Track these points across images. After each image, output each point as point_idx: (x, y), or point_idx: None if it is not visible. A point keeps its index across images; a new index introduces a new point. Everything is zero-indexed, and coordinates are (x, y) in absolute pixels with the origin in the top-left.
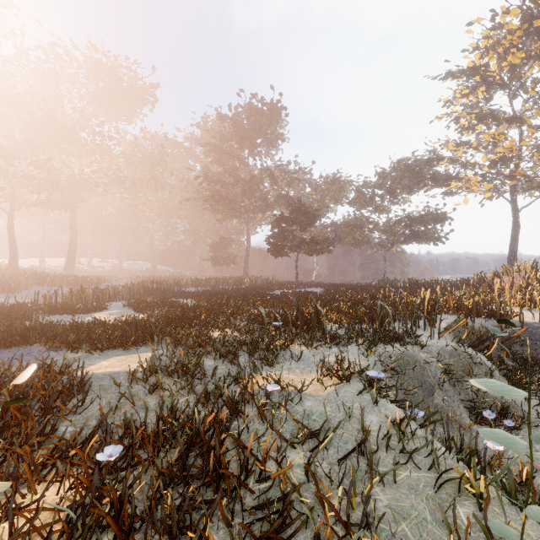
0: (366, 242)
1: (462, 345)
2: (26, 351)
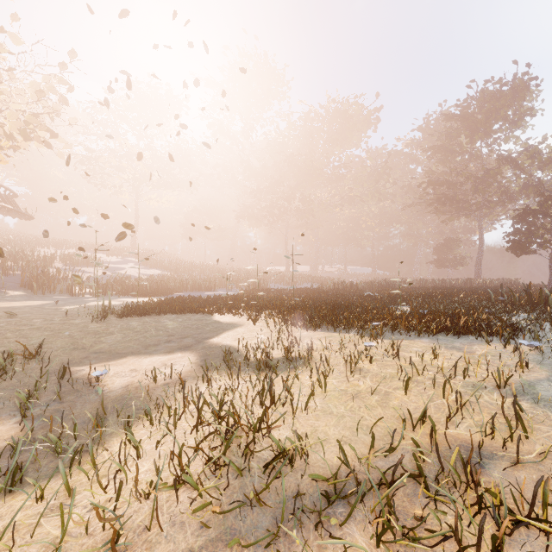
0: None
1: None
2: None
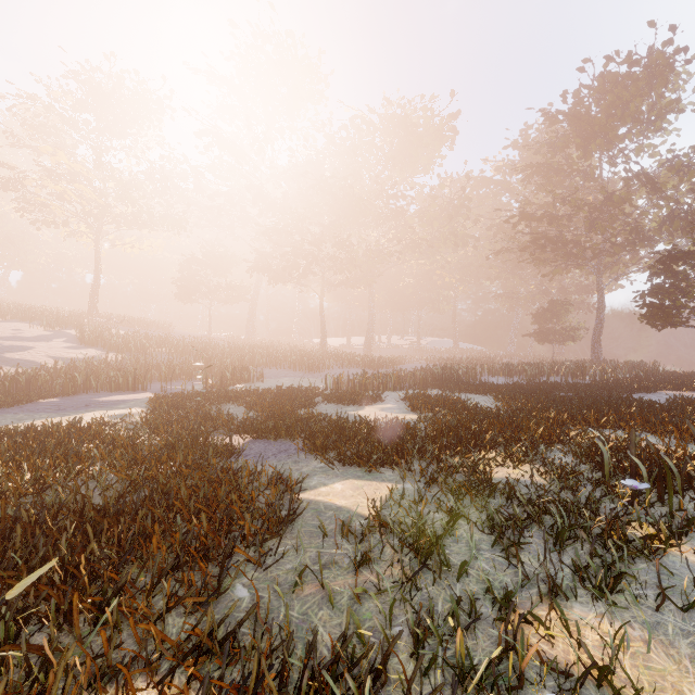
0: None
1: None
2: (286, 446)
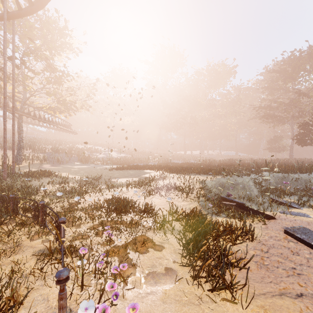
0: None
1: None
2: None
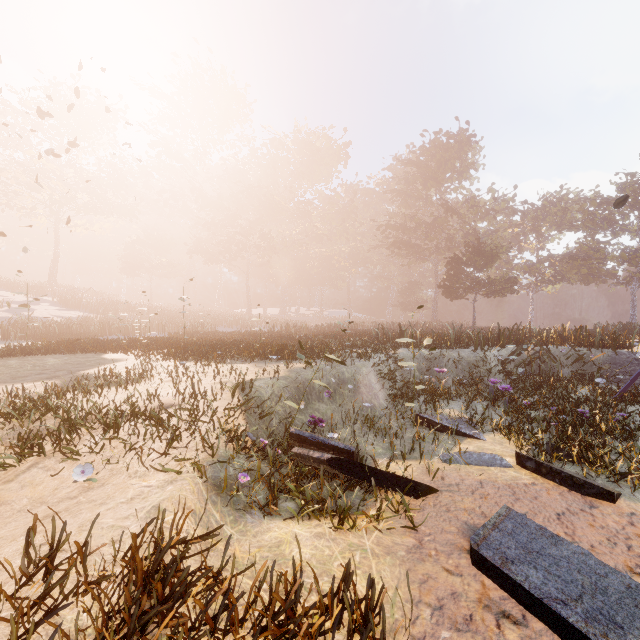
0: (602, 277)
1: (484, 351)
2: None
